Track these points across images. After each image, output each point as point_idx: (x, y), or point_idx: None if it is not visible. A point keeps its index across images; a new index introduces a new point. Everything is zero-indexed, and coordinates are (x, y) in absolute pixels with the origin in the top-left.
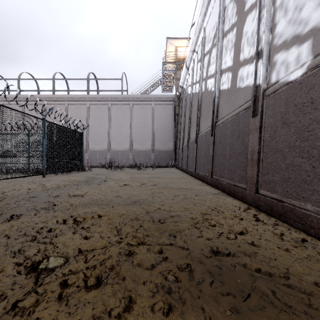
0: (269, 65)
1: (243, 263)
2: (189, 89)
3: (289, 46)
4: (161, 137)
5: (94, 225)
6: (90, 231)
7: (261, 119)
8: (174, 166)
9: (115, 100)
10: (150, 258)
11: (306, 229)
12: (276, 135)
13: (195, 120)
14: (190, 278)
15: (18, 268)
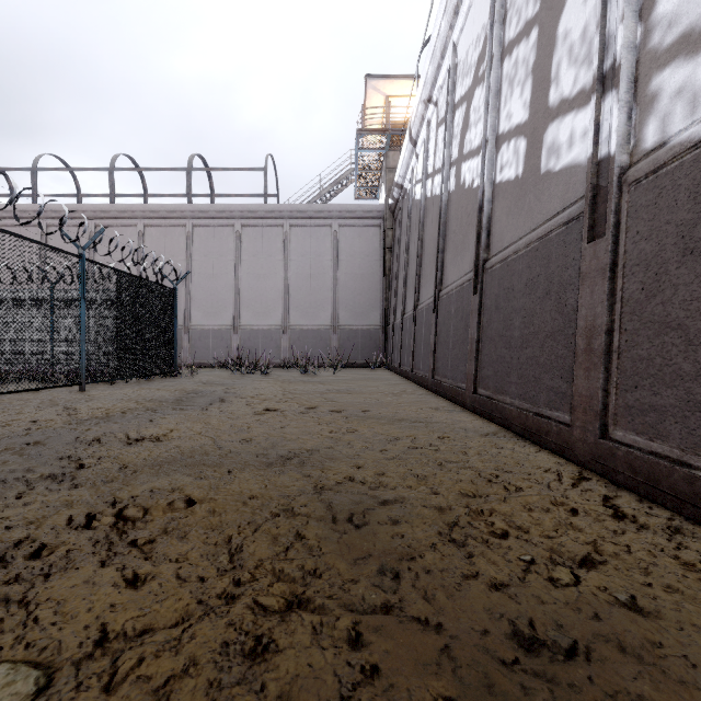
0: (635, 105)
1: (631, 698)
2: (418, 189)
3: (700, 44)
4: (354, 300)
5: (168, 534)
6: (153, 556)
7: (614, 244)
8: (383, 365)
9: (250, 216)
10: (321, 674)
11: None
12: (664, 284)
13: (433, 259)
14: None
15: None
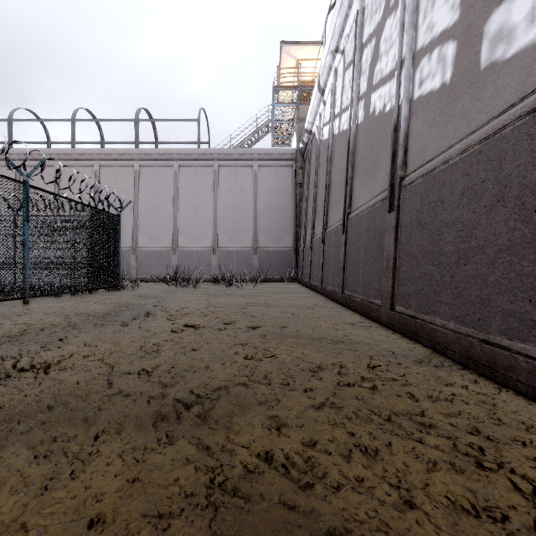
0: None
1: None
2: (326, 130)
3: None
4: (271, 227)
5: None
6: None
7: None
8: (295, 280)
9: (186, 158)
10: None
11: None
12: None
13: (341, 187)
14: None
15: None
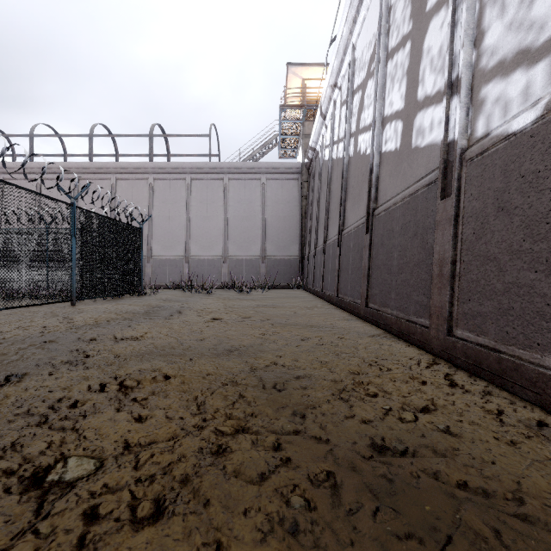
0: (471, 106)
1: (433, 471)
2: (327, 152)
3: (509, 69)
4: (278, 236)
5: (155, 395)
6: (148, 406)
7: (457, 202)
8: (301, 287)
9: (197, 171)
10: (257, 461)
11: (545, 402)
12: (486, 230)
13: (337, 207)
14: (333, 501)
15: (7, 481)
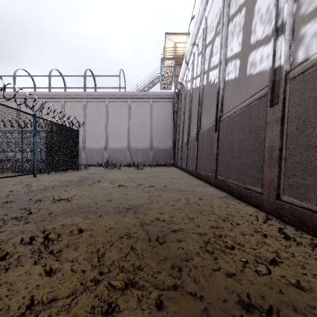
0: (293, 41)
1: None
2: (189, 84)
3: None
4: (160, 135)
5: (68, 247)
6: (60, 259)
7: (283, 108)
8: (173, 165)
9: (112, 97)
10: None
11: None
12: (307, 126)
13: (196, 116)
14: None
15: None
